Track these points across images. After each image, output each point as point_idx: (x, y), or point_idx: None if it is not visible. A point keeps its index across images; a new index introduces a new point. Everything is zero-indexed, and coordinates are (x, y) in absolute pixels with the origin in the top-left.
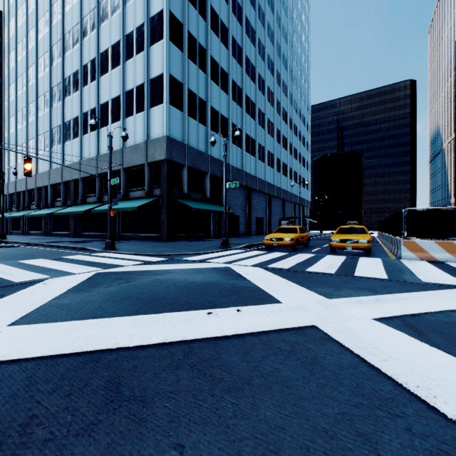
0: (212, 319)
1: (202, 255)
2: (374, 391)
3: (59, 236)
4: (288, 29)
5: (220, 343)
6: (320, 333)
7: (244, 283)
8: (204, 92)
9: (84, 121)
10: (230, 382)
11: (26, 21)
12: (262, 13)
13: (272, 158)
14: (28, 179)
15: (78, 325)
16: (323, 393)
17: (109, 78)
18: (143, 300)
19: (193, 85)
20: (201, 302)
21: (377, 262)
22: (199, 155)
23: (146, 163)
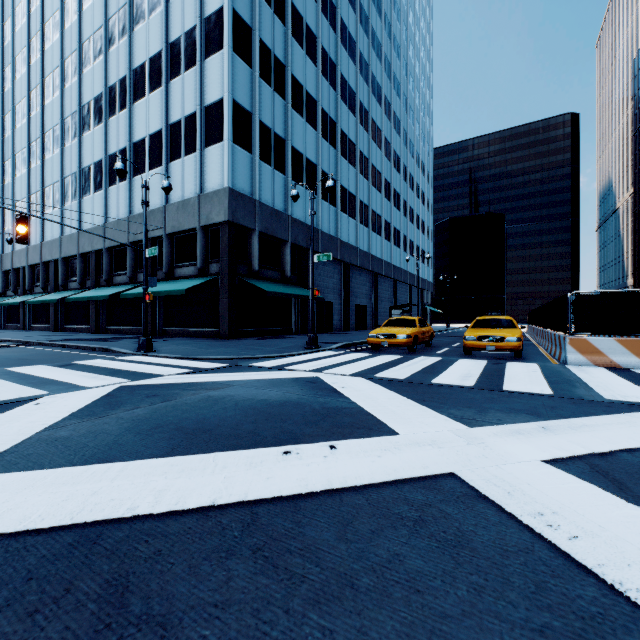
0: (291, 463)
1: (279, 359)
2: (568, 600)
3: (75, 331)
4: (401, 40)
5: (303, 505)
6: (463, 487)
7: (341, 402)
8: (283, 127)
9: (110, 167)
10: (319, 582)
11: (28, 23)
12: (365, 16)
13: (379, 221)
14: (31, 250)
15: (75, 475)
16: (480, 605)
17: (146, 105)
18: (185, 430)
19: (266, 116)
20: (274, 433)
21: (533, 369)
22: (275, 216)
23: (199, 227)
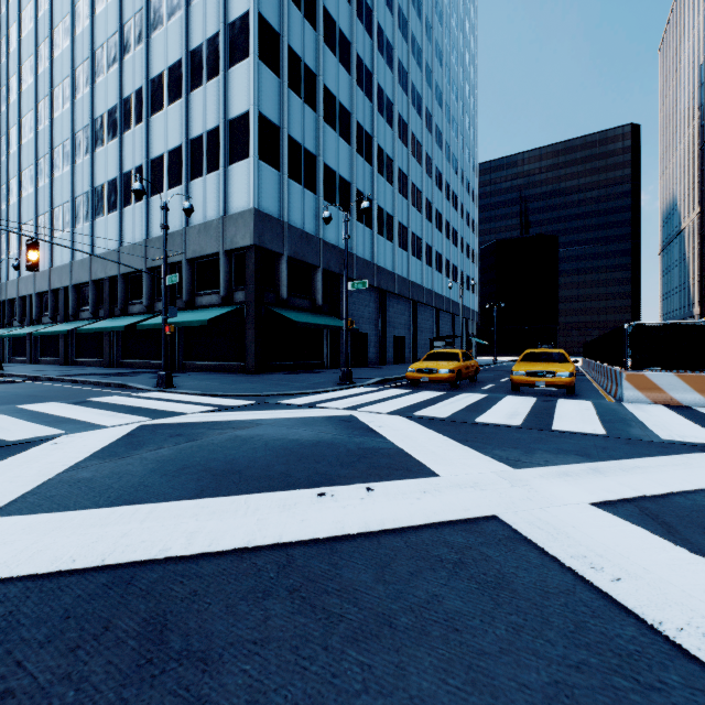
0: (326, 505)
1: (310, 396)
2: (606, 638)
3: (86, 365)
4: (443, 45)
5: (339, 547)
6: (505, 530)
7: (378, 442)
8: (314, 142)
9: (125, 186)
10: (357, 622)
11: (35, 28)
12: (404, 20)
13: (419, 244)
14: (38, 277)
15: (103, 517)
16: (518, 643)
17: (164, 119)
18: (213, 471)
19: (296, 130)
20: (307, 475)
21: (586, 407)
22: (305, 239)
23: (222, 251)
